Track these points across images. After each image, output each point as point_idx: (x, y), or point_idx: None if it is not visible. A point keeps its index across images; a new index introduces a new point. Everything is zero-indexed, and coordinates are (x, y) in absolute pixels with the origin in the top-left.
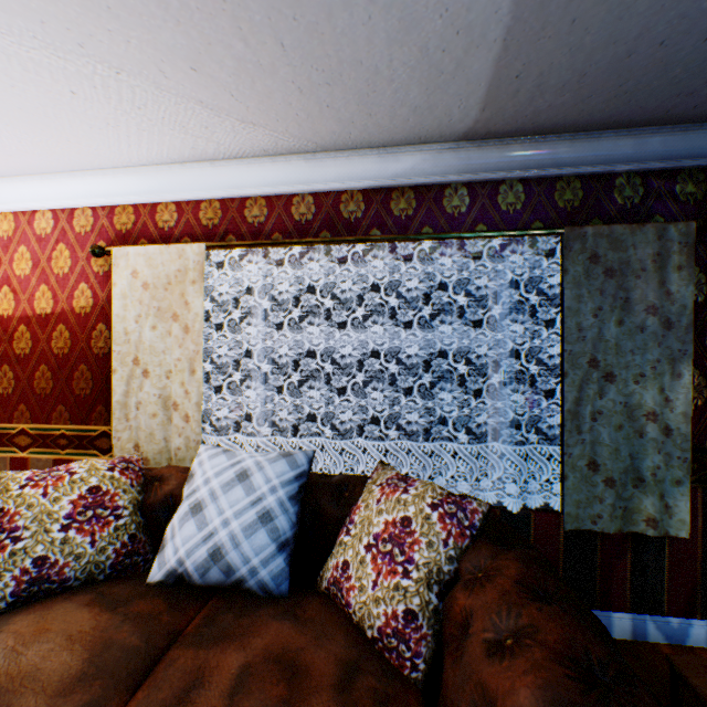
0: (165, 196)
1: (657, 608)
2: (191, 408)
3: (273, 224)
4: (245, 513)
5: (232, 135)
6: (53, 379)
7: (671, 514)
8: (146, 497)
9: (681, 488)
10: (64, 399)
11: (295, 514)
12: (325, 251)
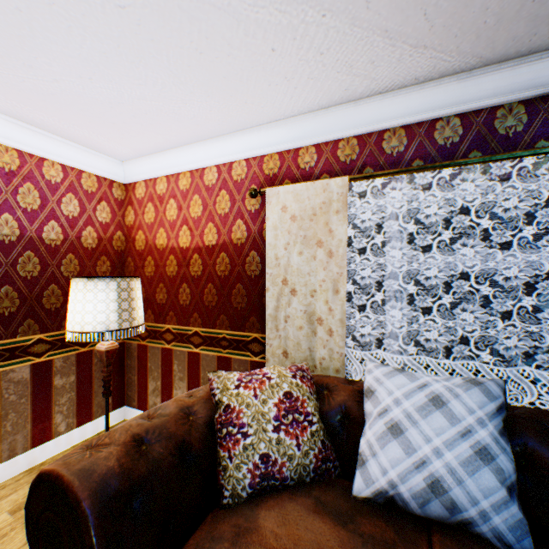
0: (306, 140)
1: None
2: (334, 323)
3: (412, 151)
4: (456, 444)
5: (393, 66)
6: (216, 295)
7: None
8: (320, 404)
9: None
10: (224, 310)
11: (511, 453)
12: (474, 171)
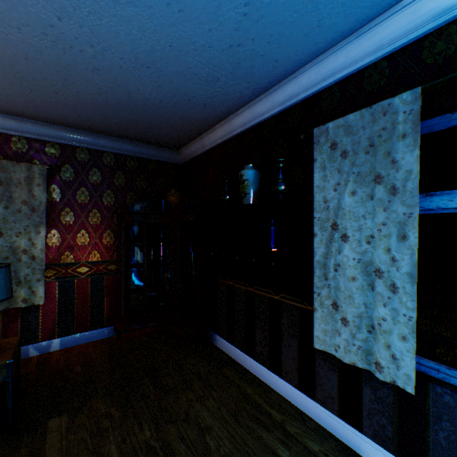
0: None
1: (37, 339)
2: None
3: None
4: None
5: None
6: None
7: (37, 295)
8: None
9: (41, 282)
10: None
11: None
12: None
